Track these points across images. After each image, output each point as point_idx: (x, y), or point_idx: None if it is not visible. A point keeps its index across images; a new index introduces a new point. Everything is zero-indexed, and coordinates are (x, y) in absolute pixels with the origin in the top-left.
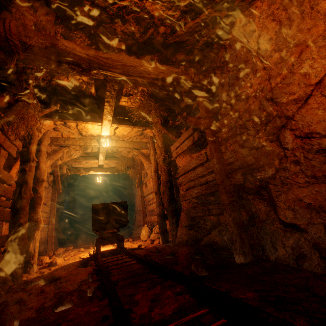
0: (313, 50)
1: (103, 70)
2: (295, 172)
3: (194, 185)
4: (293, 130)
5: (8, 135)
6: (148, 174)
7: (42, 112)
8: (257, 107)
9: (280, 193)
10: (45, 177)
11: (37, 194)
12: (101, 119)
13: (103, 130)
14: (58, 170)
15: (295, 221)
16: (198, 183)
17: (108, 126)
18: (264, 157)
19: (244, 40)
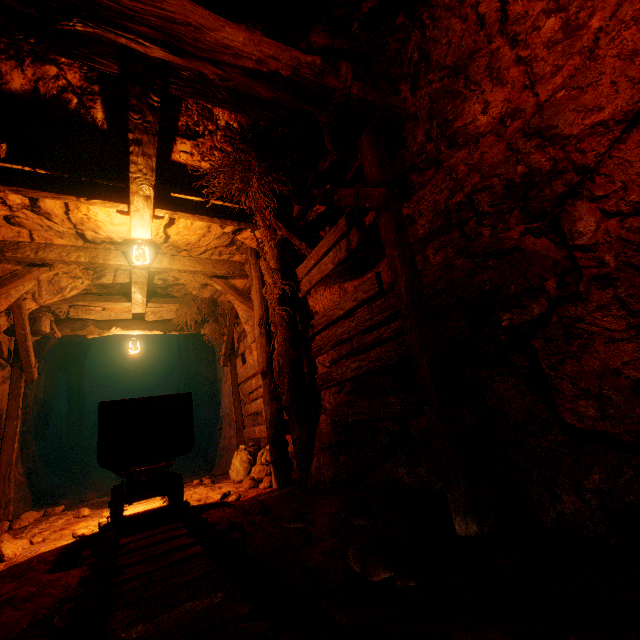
0: None
1: (103, 21)
2: (602, 304)
3: (351, 350)
4: (598, 200)
5: None
6: (249, 334)
7: None
8: (502, 158)
9: (562, 358)
10: None
11: None
12: (128, 196)
13: (134, 223)
14: (25, 325)
15: (605, 426)
16: (359, 346)
17: (145, 214)
18: (518, 275)
19: (469, 2)
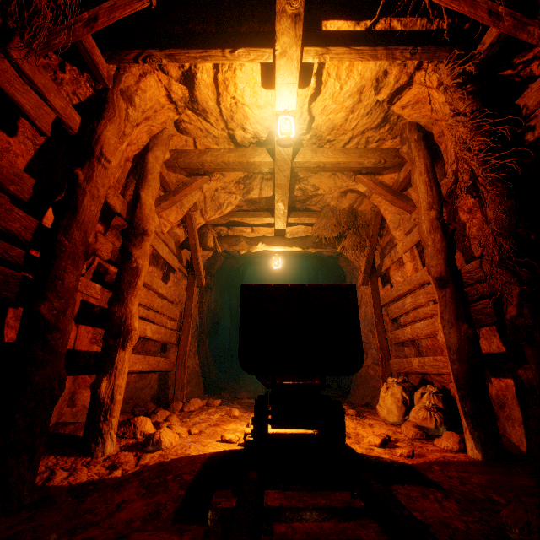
0: None
1: None
2: None
3: None
4: None
5: (5, 44)
6: (399, 242)
7: (108, 6)
8: None
9: None
10: (152, 228)
11: (130, 263)
12: (272, 40)
13: (279, 82)
14: (195, 235)
15: None
16: None
17: (291, 59)
18: None
19: None
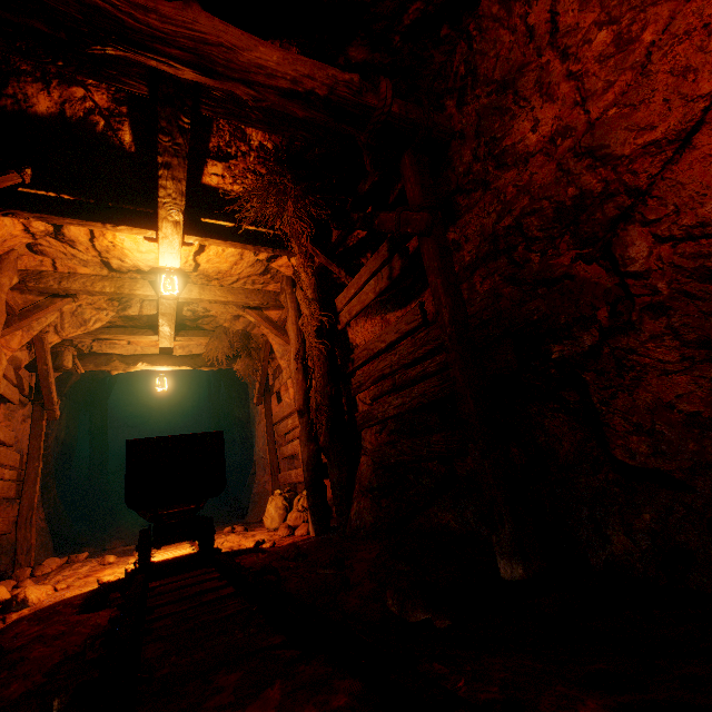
0: (706, 5)
1: (134, 45)
2: (655, 334)
3: (393, 386)
4: (651, 224)
5: None
6: (284, 370)
7: None
8: (552, 179)
9: (614, 392)
10: None
11: None
12: (156, 222)
13: (163, 251)
14: (47, 360)
15: (657, 463)
16: (402, 382)
17: (174, 241)
18: (569, 304)
19: (518, 12)
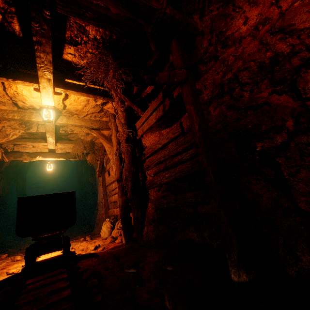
0: None
1: None
2: None
3: (165, 167)
4: None
5: None
6: (111, 159)
7: None
8: (256, 49)
9: (298, 169)
10: None
11: None
12: (38, 80)
13: (43, 96)
14: None
15: None
16: (170, 164)
17: (49, 90)
18: (267, 119)
19: None
